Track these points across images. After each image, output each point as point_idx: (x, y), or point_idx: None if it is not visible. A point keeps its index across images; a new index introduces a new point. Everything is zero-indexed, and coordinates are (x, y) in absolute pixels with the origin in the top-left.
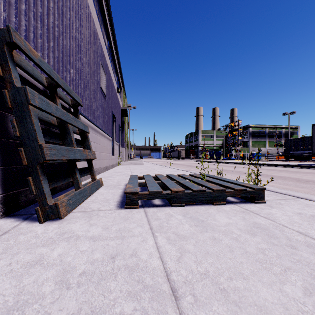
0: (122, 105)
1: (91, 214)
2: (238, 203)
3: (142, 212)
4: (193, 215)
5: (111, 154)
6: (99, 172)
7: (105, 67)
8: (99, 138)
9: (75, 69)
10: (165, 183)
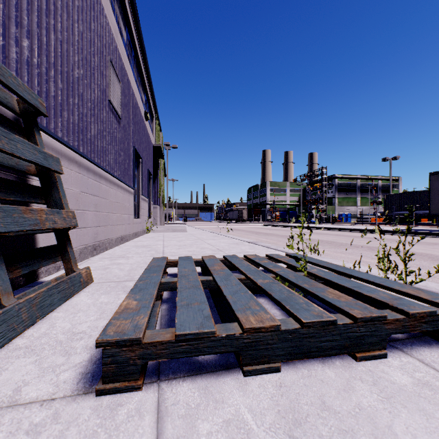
0: (155, 141)
1: None
2: (410, 346)
3: (150, 415)
4: (320, 433)
5: (135, 215)
6: (105, 247)
7: (120, 70)
8: (105, 187)
9: (37, 44)
10: (222, 288)
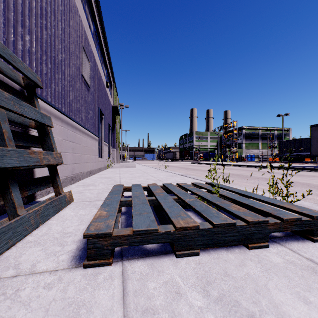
0: (113, 103)
1: (2, 292)
2: (285, 241)
3: (118, 278)
4: (222, 288)
5: (99, 156)
6: (79, 178)
7: (89, 53)
8: (79, 136)
9: (35, 38)
10: (162, 204)
